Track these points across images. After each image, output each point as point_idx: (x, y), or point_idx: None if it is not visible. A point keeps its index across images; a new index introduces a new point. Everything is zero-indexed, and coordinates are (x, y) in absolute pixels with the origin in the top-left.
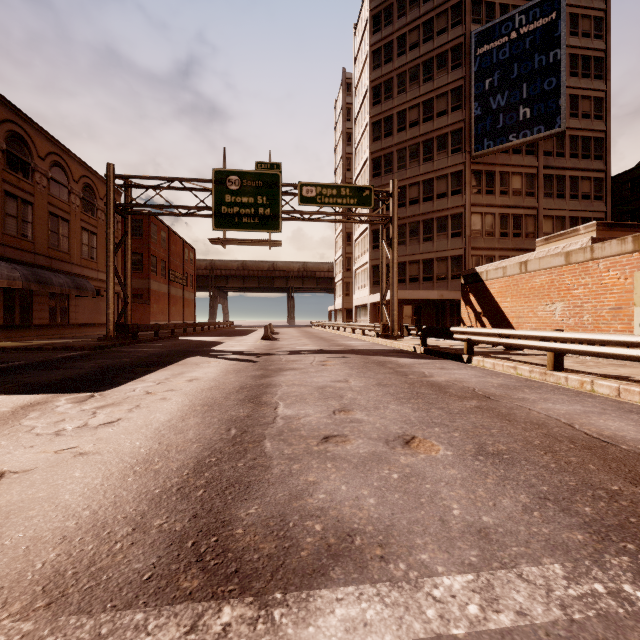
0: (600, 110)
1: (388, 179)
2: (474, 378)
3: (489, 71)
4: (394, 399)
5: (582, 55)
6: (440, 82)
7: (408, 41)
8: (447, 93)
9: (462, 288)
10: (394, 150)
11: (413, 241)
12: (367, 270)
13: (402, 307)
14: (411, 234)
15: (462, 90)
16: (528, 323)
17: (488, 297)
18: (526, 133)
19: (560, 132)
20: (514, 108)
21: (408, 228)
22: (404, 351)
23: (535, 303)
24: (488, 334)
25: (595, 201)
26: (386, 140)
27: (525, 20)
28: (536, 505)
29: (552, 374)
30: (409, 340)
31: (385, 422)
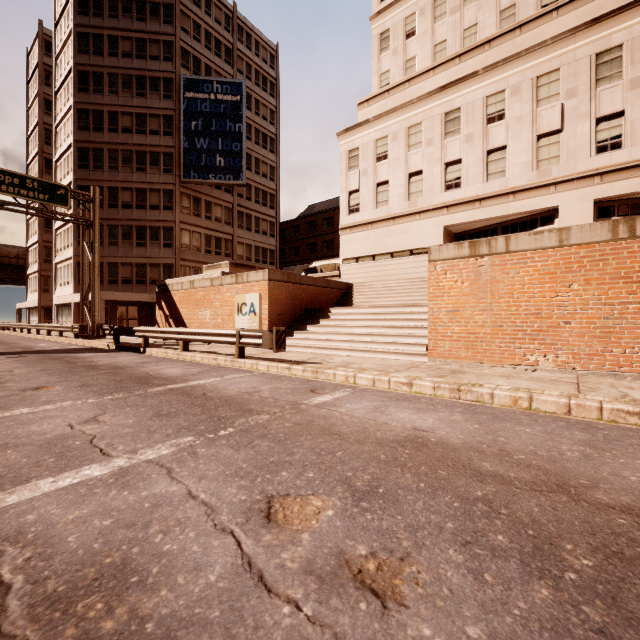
0: (273, 175)
1: (98, 175)
2: (129, 360)
3: (195, 115)
4: (48, 375)
5: (263, 132)
6: (153, 103)
7: (121, 46)
8: (160, 116)
9: (157, 295)
10: (105, 148)
11: (126, 244)
12: (72, 266)
13: (116, 308)
14: (124, 237)
15: (173, 120)
16: (195, 323)
17: (173, 304)
18: (221, 177)
19: (243, 185)
20: (213, 154)
21: (121, 230)
22: (95, 348)
23: (198, 310)
24: (154, 331)
25: (270, 237)
26: (95, 134)
27: (221, 90)
28: (85, 393)
29: (182, 354)
30: (110, 339)
31: (30, 384)
